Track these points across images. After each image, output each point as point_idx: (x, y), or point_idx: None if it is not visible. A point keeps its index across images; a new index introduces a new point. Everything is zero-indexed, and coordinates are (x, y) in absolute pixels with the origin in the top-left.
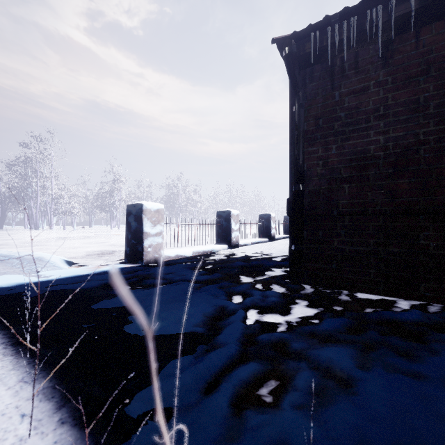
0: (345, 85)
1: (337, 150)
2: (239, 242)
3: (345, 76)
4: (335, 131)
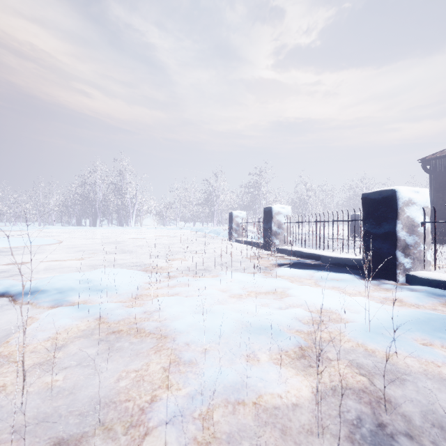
0: None
1: None
2: None
3: None
4: None
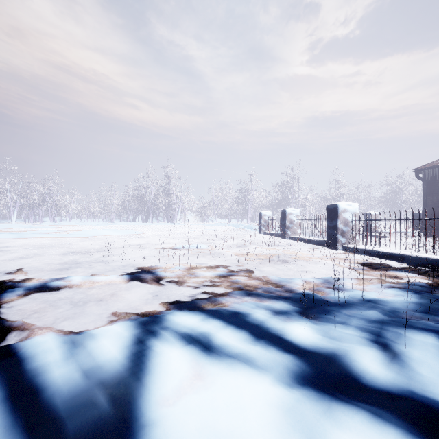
0: (438, 180)
1: (435, 198)
2: None
3: (438, 177)
4: (435, 193)
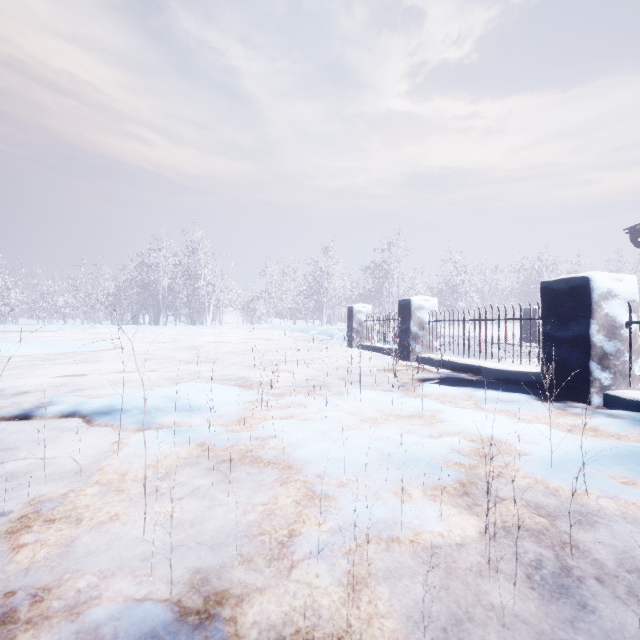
0: None
1: None
2: None
3: None
4: None
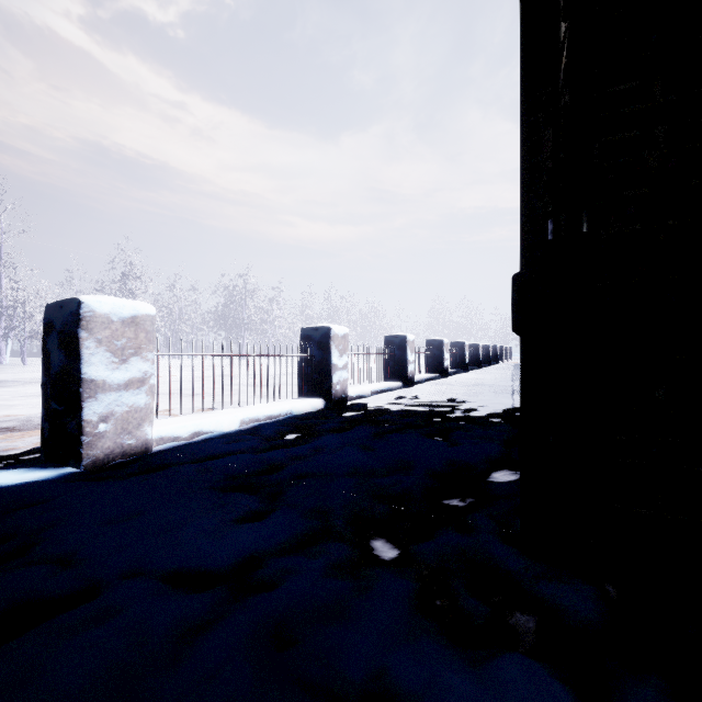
0: None
1: None
2: (348, 391)
3: None
4: None
